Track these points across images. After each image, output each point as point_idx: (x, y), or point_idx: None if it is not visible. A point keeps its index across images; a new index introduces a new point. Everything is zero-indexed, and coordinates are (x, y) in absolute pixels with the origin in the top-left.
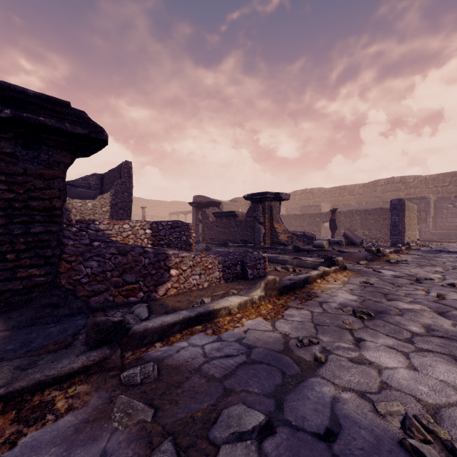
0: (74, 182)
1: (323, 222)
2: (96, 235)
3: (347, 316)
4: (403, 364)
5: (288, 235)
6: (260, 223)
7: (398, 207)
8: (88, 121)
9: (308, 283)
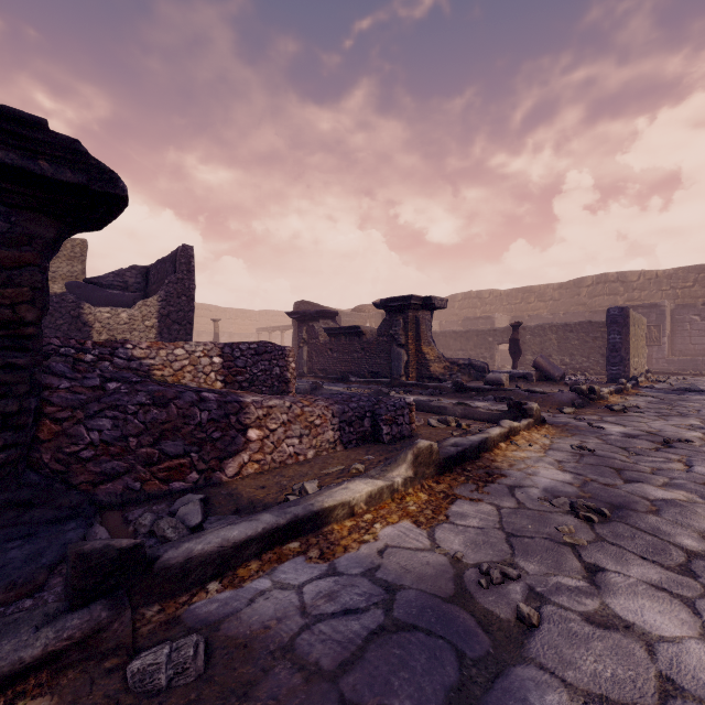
0: (101, 279)
1: (498, 343)
2: (128, 366)
3: (562, 516)
4: (692, 629)
5: (445, 364)
6: (401, 345)
7: (620, 320)
8: (87, 158)
9: (486, 451)
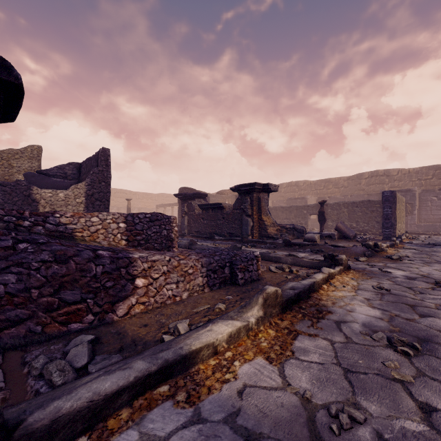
0: (48, 171)
1: (310, 214)
2: (56, 230)
3: (384, 350)
4: None
5: (277, 228)
6: (248, 215)
7: (391, 199)
8: None
9: (314, 291)
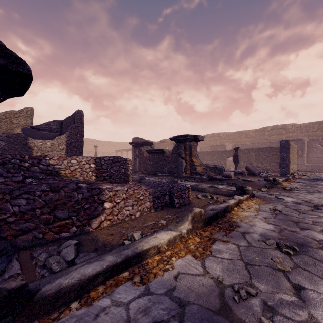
0: (39, 126)
1: (227, 157)
2: (47, 169)
3: (273, 251)
4: None
5: (203, 167)
6: (182, 158)
7: (286, 146)
8: (4, 49)
9: (228, 212)
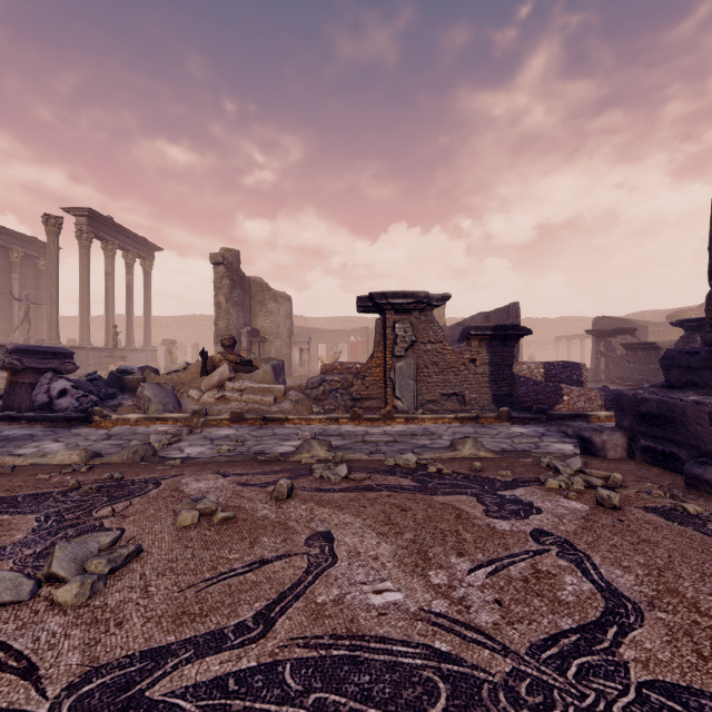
0: (464, 323)
1: None
2: None
3: None
4: None
5: None
6: None
7: None
8: (526, 328)
9: None
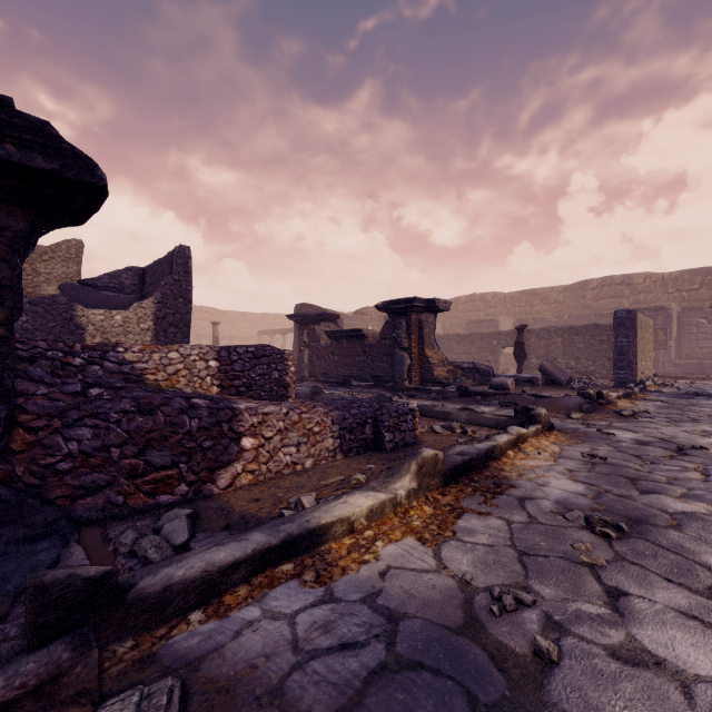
0: (96, 281)
1: (502, 347)
2: (119, 371)
3: (577, 532)
4: None
5: (449, 368)
6: (404, 348)
7: (627, 323)
8: (59, 142)
9: (494, 459)
